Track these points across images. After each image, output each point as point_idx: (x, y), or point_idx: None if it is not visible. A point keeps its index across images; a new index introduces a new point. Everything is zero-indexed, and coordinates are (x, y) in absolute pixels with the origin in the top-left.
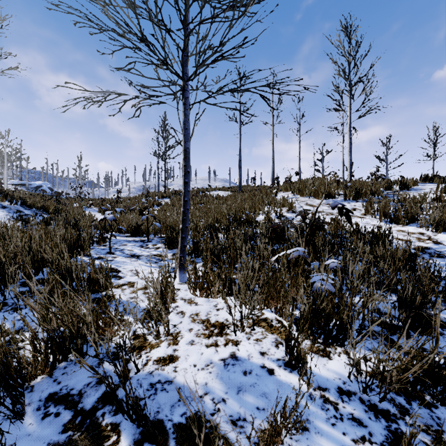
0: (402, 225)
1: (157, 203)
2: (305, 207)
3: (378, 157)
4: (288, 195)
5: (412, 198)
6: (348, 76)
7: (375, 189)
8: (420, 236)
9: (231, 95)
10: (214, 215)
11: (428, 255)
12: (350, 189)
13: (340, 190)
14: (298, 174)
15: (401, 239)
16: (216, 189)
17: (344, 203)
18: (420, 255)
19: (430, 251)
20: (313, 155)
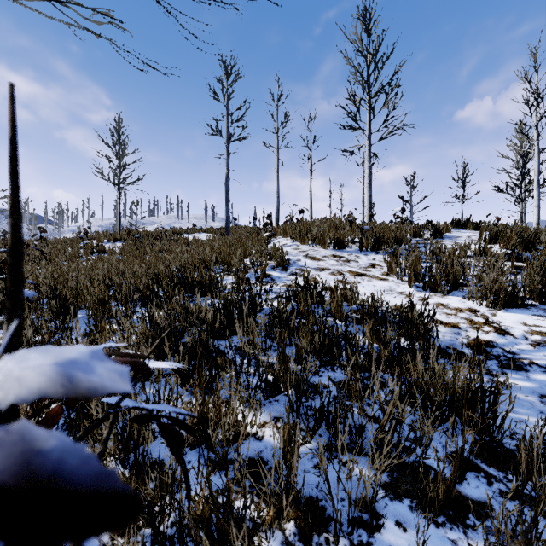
0: (441, 294)
1: (100, 249)
2: (304, 260)
3: (401, 197)
4: (287, 241)
5: (450, 250)
6: (366, 81)
7: (400, 236)
8: (472, 316)
9: (214, 97)
10: (155, 273)
11: (496, 362)
12: (368, 234)
13: (355, 236)
14: (303, 212)
15: (444, 323)
16: (200, 231)
17: (360, 256)
18: (483, 362)
19: (496, 353)
20: (330, 192)
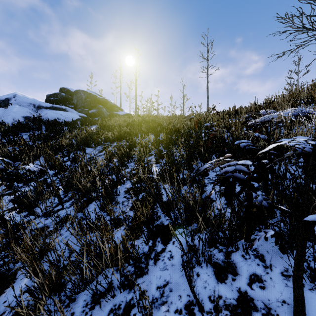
0: None
1: None
2: None
3: None
4: None
5: None
6: None
7: None
8: None
9: None
10: None
11: None
12: None
13: None
14: None
15: None
16: None
17: None
18: None
19: None
20: None
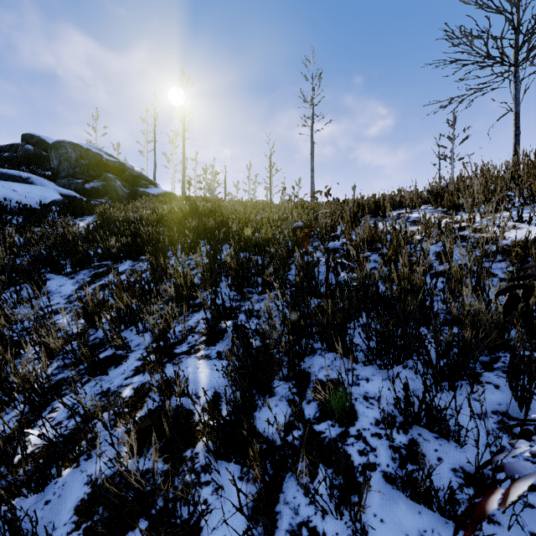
0: None
1: None
2: None
3: None
4: None
5: None
6: None
7: None
8: None
9: None
10: None
11: None
12: None
13: None
14: None
15: None
16: None
17: None
18: None
19: None
20: None
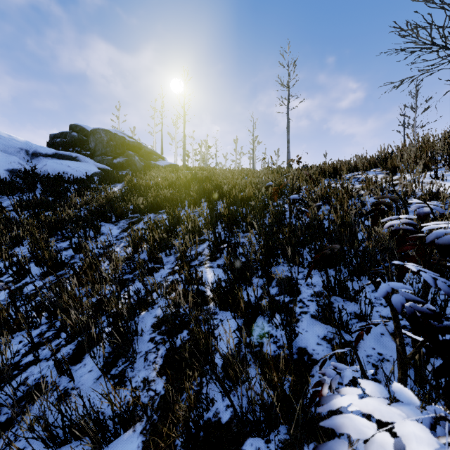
0: None
1: None
2: None
3: None
4: None
5: None
6: None
7: None
8: None
9: None
10: None
11: None
12: None
13: None
14: None
15: None
16: None
17: None
18: None
19: None
20: None
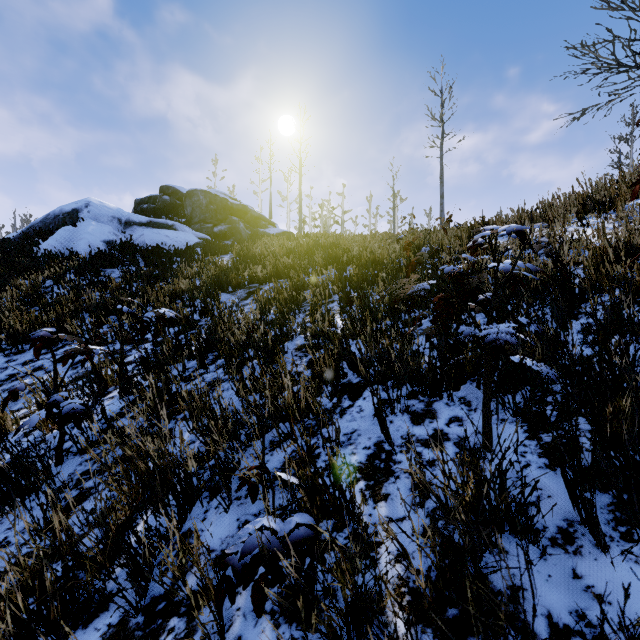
0: None
1: None
2: None
3: None
4: None
5: None
6: None
7: None
8: None
9: None
10: None
11: None
12: None
13: None
14: None
15: None
16: None
17: None
18: None
19: None
20: None
